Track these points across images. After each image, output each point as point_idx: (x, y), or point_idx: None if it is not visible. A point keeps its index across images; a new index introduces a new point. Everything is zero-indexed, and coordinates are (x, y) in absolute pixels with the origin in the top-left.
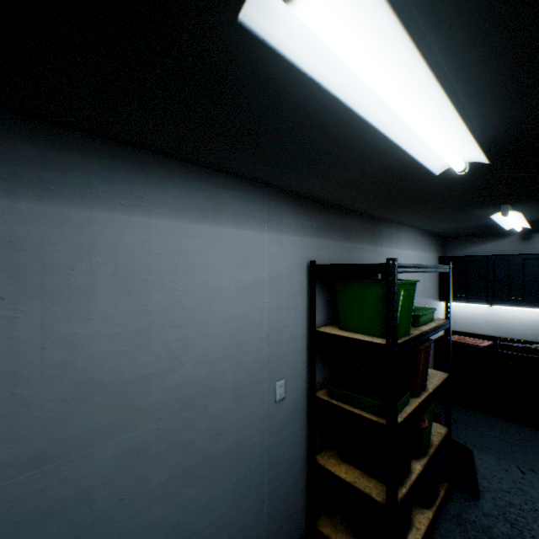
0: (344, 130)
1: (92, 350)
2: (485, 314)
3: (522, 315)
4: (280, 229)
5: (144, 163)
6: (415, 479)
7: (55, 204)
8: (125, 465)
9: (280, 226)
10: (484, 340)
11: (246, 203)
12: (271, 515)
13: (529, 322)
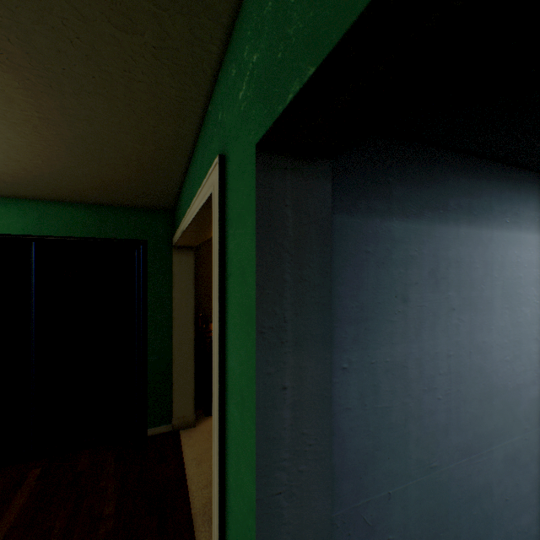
0: None
1: (491, 358)
2: None
3: None
4: None
5: (516, 181)
6: None
7: (474, 227)
8: (507, 468)
9: None
10: None
11: None
12: None
13: None
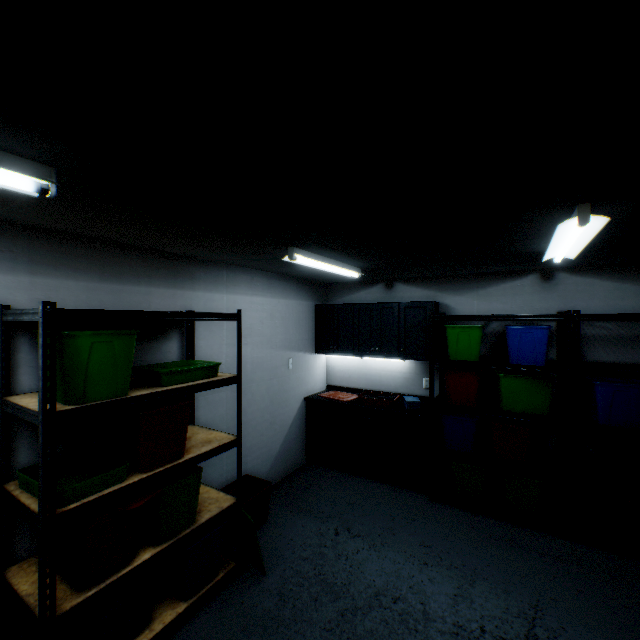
0: None
1: None
2: (359, 366)
3: (387, 366)
4: None
5: None
6: (125, 574)
7: None
8: None
9: None
10: (355, 394)
11: None
12: None
13: (392, 373)
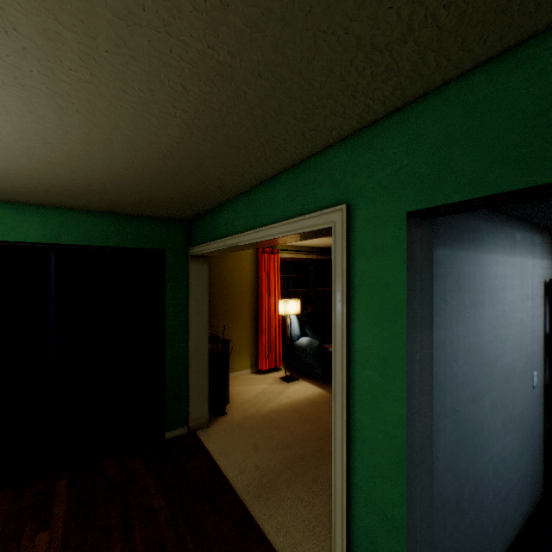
0: None
1: (483, 338)
2: None
3: None
4: (533, 255)
5: (494, 221)
6: None
7: (475, 252)
8: (490, 412)
9: (533, 253)
10: None
11: (522, 238)
12: (530, 472)
13: None
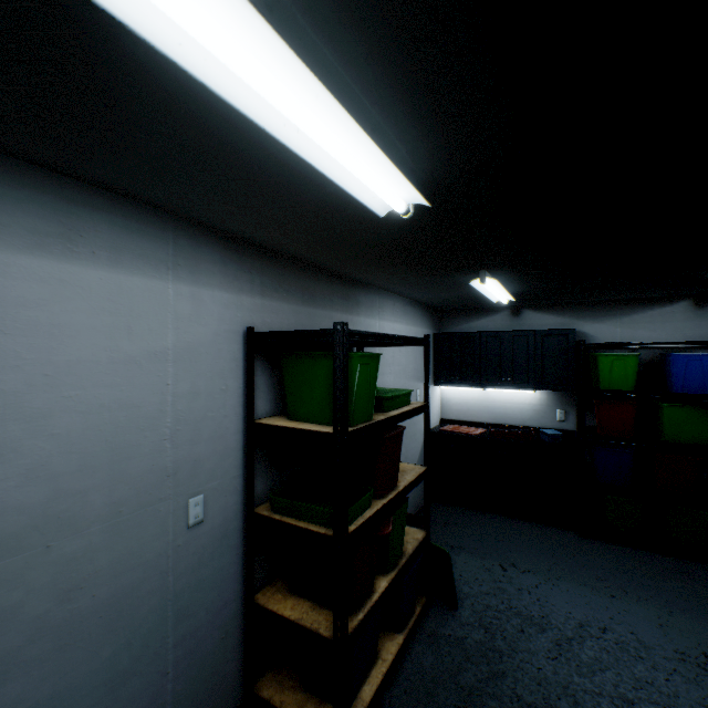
0: (242, 134)
1: None
2: (480, 399)
3: (513, 398)
4: (198, 280)
5: None
6: (377, 599)
7: None
8: None
9: (196, 275)
10: (478, 428)
11: (132, 235)
12: (181, 692)
13: (519, 405)
